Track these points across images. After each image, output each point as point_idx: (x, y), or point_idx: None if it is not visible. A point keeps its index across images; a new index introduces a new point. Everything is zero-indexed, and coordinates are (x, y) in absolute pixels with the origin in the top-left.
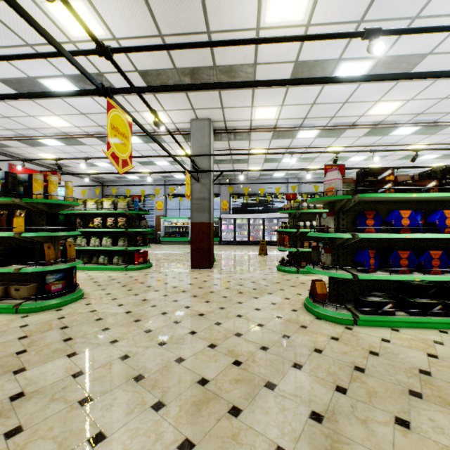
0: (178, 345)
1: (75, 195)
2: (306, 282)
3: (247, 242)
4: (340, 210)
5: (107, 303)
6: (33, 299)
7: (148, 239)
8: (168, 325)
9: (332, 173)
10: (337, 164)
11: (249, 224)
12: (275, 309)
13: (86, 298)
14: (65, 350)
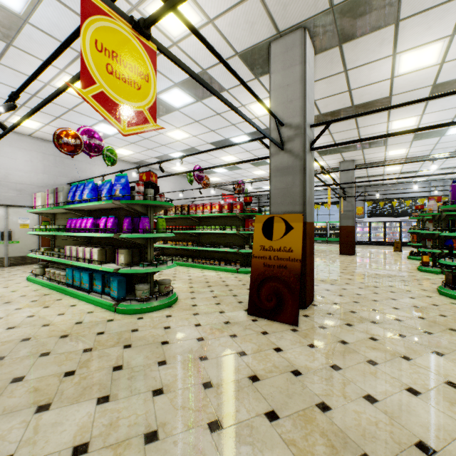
0: (351, 270)
1: None
2: None
3: (382, 242)
4: (439, 219)
5: None
6: None
7: None
8: (343, 267)
9: (431, 201)
10: (436, 196)
11: (385, 227)
12: (397, 268)
13: None
14: None
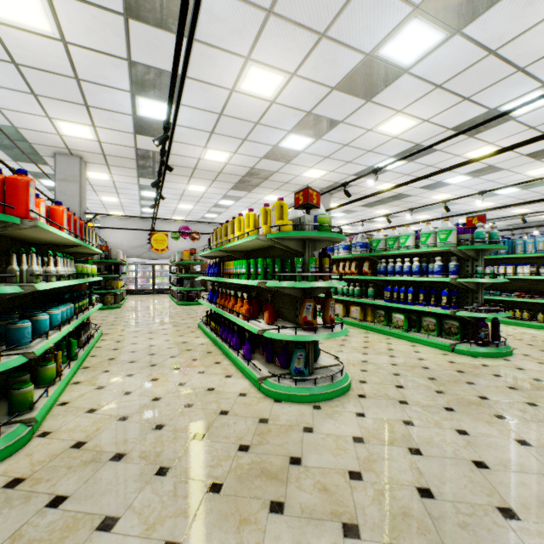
0: None
1: None
2: None
3: None
4: None
5: None
6: None
7: None
8: None
9: None
10: None
11: None
12: None
13: None
14: None
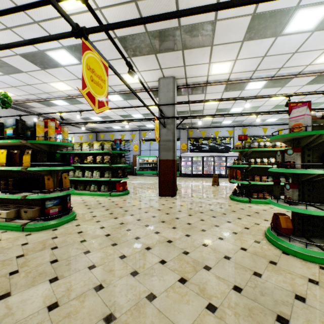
0: (149, 276)
1: (78, 140)
2: (260, 211)
3: (201, 175)
4: (305, 146)
5: (92, 225)
6: (37, 219)
7: (128, 172)
8: (140, 252)
9: (299, 109)
10: (303, 101)
11: (203, 161)
12: (238, 239)
13: (77, 219)
14: (49, 274)
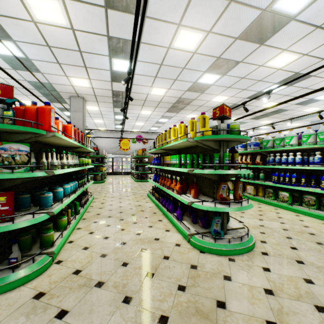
0: None
1: None
2: None
3: None
4: None
5: None
6: None
7: None
8: None
9: None
10: None
11: None
12: None
13: None
14: None
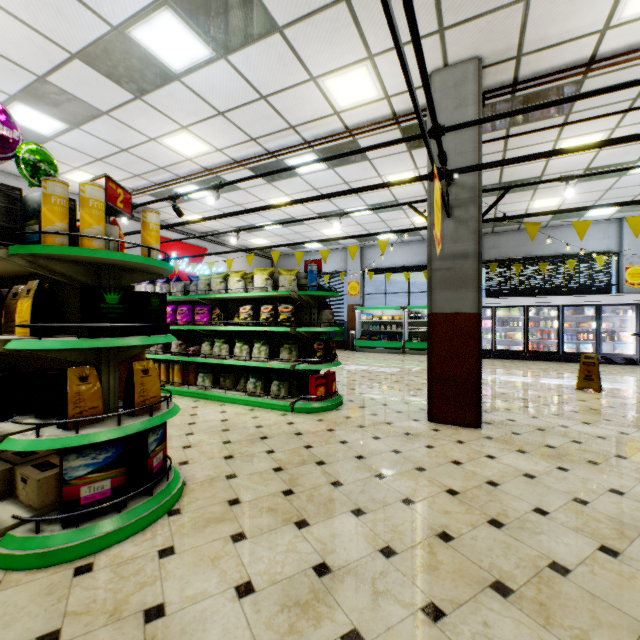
0: None
1: None
2: None
3: (520, 353)
4: None
5: (213, 561)
6: (54, 508)
7: (336, 342)
8: None
9: None
10: None
11: (527, 318)
12: None
13: (176, 513)
14: None
